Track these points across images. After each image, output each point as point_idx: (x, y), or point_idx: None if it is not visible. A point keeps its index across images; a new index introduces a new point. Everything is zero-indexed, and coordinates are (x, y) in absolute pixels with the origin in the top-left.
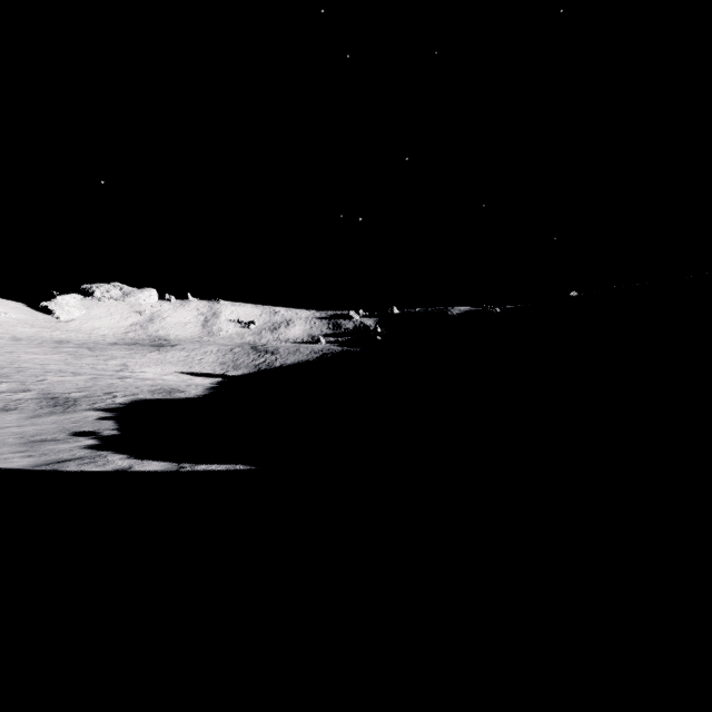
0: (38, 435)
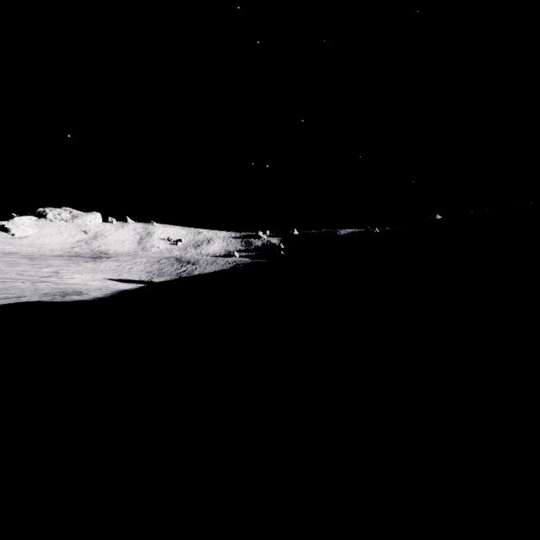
0: None
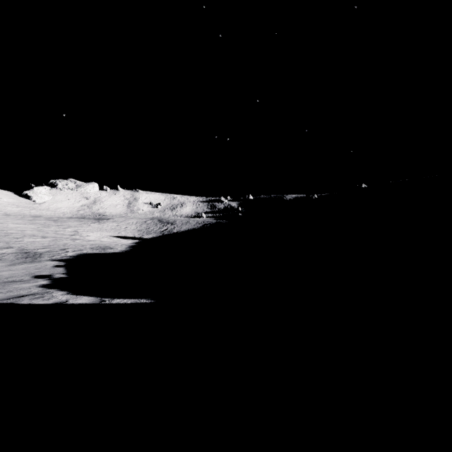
0: (10, 277)
